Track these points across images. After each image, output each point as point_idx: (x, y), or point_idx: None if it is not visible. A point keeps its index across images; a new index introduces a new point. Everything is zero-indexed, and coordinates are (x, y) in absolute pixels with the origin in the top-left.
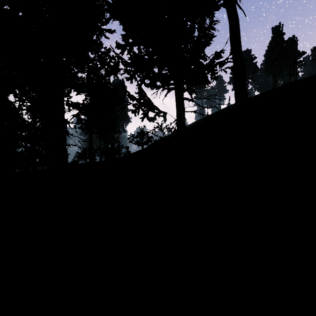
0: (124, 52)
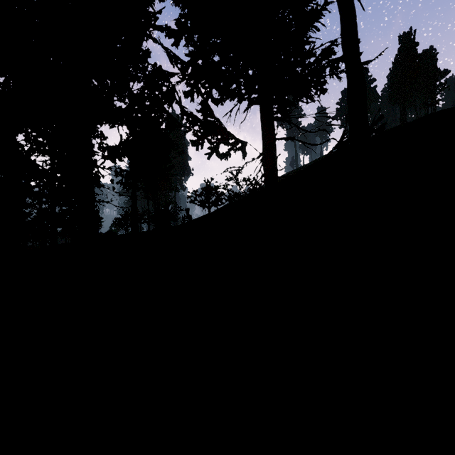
0: (179, 42)
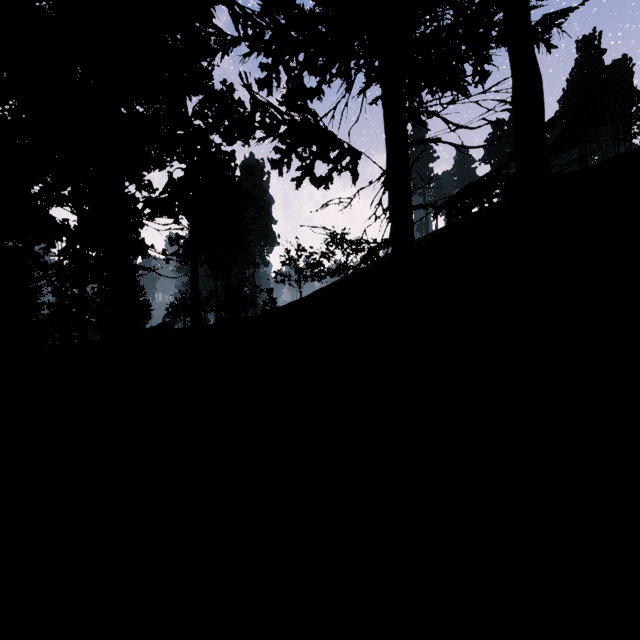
0: None
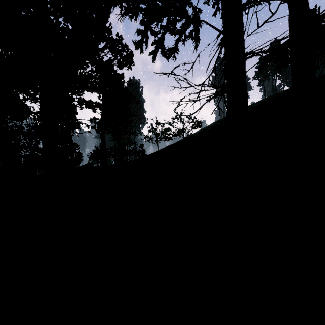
0: None
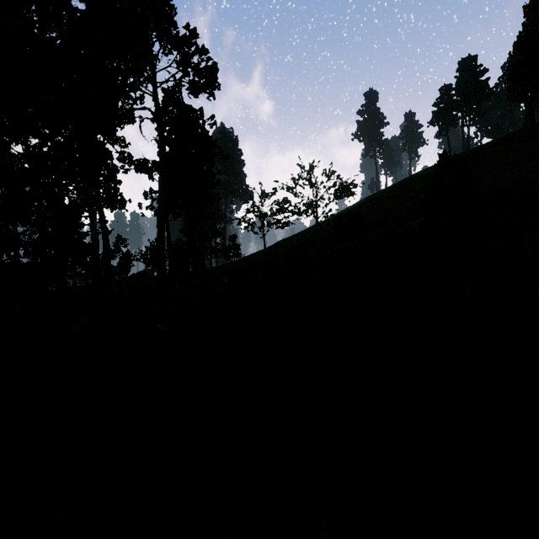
0: None
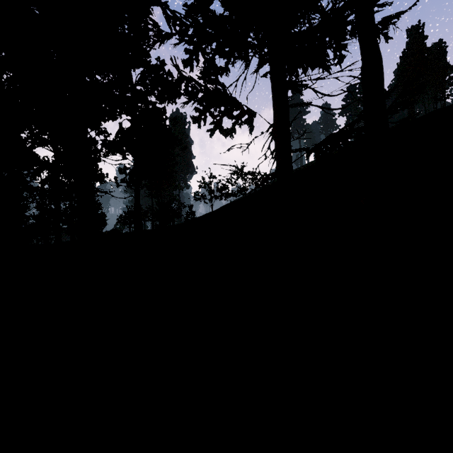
0: None
